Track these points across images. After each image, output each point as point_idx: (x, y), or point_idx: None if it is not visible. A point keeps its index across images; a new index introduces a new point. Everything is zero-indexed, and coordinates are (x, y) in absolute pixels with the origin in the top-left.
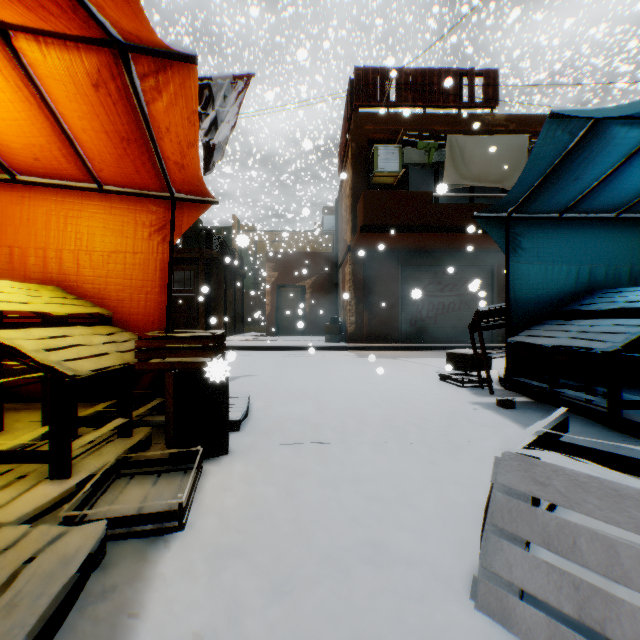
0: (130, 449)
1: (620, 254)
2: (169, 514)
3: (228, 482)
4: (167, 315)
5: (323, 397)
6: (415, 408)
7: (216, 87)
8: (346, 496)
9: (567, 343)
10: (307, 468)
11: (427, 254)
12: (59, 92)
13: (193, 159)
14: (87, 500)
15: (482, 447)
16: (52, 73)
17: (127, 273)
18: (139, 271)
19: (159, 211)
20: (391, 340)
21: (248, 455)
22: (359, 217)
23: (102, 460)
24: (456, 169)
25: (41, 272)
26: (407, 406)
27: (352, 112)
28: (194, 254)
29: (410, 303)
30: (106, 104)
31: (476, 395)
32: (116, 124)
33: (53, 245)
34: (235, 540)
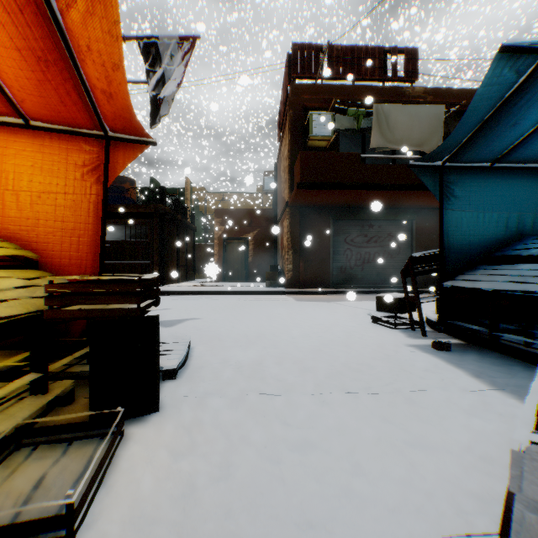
0: (49, 406)
1: None
2: (52, 520)
3: (151, 452)
4: (101, 259)
5: (264, 340)
6: (354, 352)
7: (163, 46)
8: (291, 472)
9: (511, 287)
10: (245, 429)
11: (355, 210)
12: None
13: (121, 85)
14: None
15: (432, 397)
16: None
17: (58, 215)
18: (71, 213)
19: (93, 151)
20: (324, 285)
21: (180, 412)
22: (296, 176)
23: None
24: (382, 134)
25: None
26: (346, 349)
27: (290, 83)
28: (149, 209)
29: (340, 253)
30: (11, 10)
31: (410, 337)
32: (28, 39)
33: None
34: None
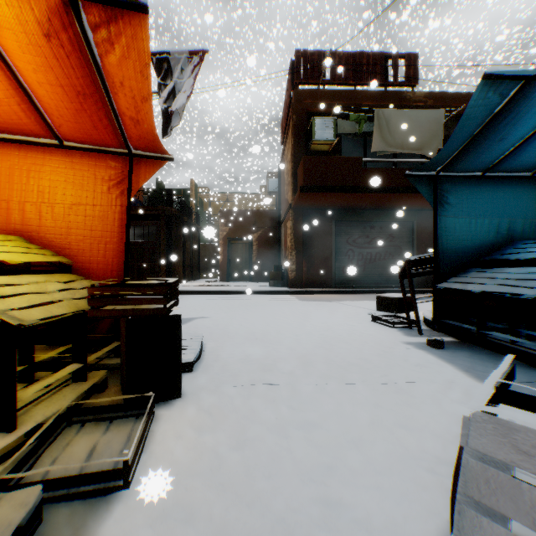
0: (86, 392)
1: (535, 209)
2: (113, 473)
3: (179, 429)
4: (125, 263)
5: (270, 338)
6: (354, 348)
7: (174, 61)
8: (297, 444)
9: (496, 289)
10: (257, 412)
11: (357, 211)
12: (11, 42)
13: (147, 114)
14: (30, 455)
15: (421, 388)
16: (2, 21)
17: (87, 224)
18: (99, 222)
19: (118, 166)
20: (326, 285)
21: (200, 398)
22: (299, 179)
23: (52, 408)
24: (383, 138)
25: (5, 223)
26: (346, 346)
27: (293, 89)
28: (157, 211)
29: (342, 253)
30: (59, 56)
31: (406, 335)
32: (71, 78)
33: (16, 197)
34: (183, 501)
